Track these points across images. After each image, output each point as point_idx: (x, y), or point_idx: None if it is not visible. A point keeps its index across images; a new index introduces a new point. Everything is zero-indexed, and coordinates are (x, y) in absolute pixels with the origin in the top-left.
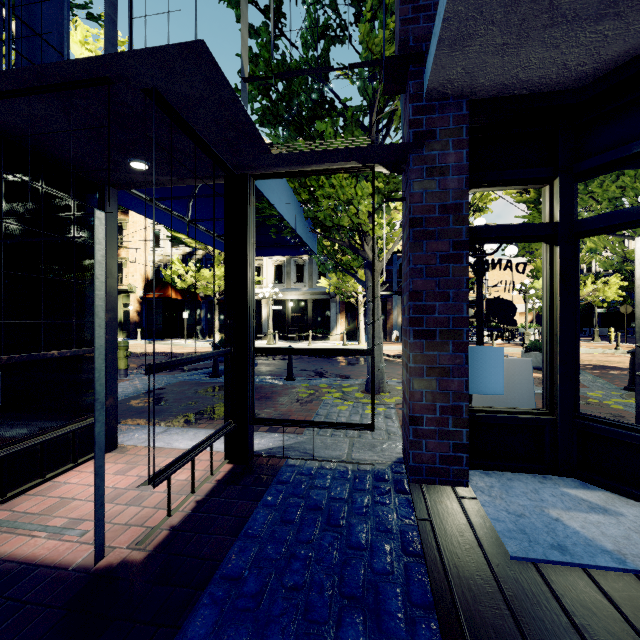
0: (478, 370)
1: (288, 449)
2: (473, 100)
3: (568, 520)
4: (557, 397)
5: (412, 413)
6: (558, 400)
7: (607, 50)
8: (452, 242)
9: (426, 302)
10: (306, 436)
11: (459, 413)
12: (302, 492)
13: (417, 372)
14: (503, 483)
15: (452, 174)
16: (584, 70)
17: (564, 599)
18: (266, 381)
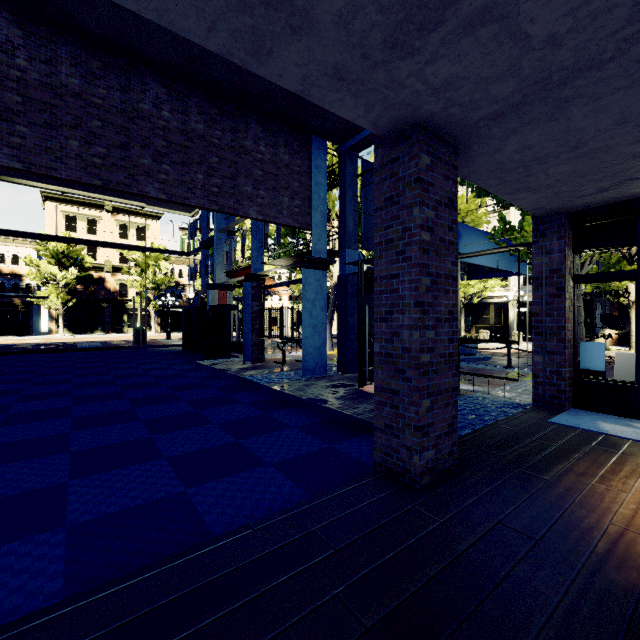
0: (587, 355)
1: (479, 391)
2: (570, 212)
3: (601, 424)
4: (638, 373)
5: (533, 372)
6: (638, 375)
7: (631, 191)
8: (556, 288)
9: (541, 318)
10: (493, 389)
11: (560, 374)
12: (475, 400)
13: (536, 352)
14: (589, 414)
15: (556, 253)
16: (629, 195)
17: (554, 428)
18: (488, 367)
